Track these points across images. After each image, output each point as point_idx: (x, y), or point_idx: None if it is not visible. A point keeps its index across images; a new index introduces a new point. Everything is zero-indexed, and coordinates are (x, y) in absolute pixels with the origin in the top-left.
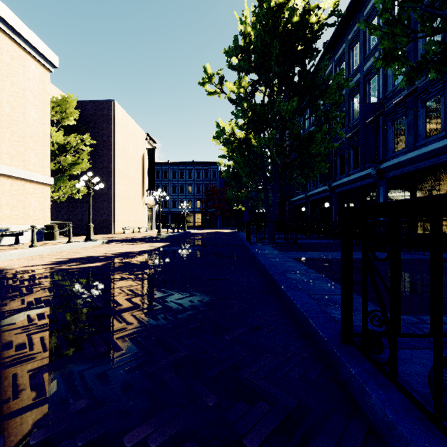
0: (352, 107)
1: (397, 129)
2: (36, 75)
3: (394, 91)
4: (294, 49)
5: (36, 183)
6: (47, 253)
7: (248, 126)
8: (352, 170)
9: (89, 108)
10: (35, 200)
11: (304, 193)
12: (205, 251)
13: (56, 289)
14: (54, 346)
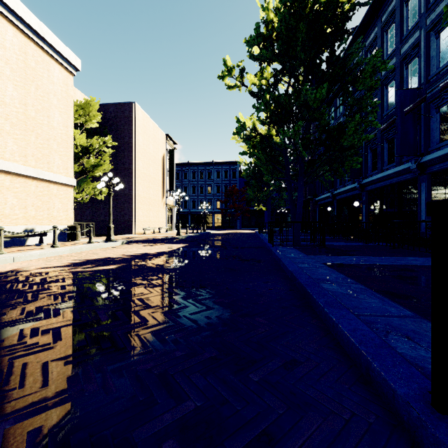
0: (386, 95)
1: (442, 116)
2: (60, 79)
3: (440, 74)
4: (323, 32)
5: (60, 184)
6: (67, 254)
7: (271, 119)
8: (386, 165)
9: (111, 111)
10: (59, 201)
11: (329, 192)
12: (225, 253)
13: (63, 296)
14: (35, 379)
